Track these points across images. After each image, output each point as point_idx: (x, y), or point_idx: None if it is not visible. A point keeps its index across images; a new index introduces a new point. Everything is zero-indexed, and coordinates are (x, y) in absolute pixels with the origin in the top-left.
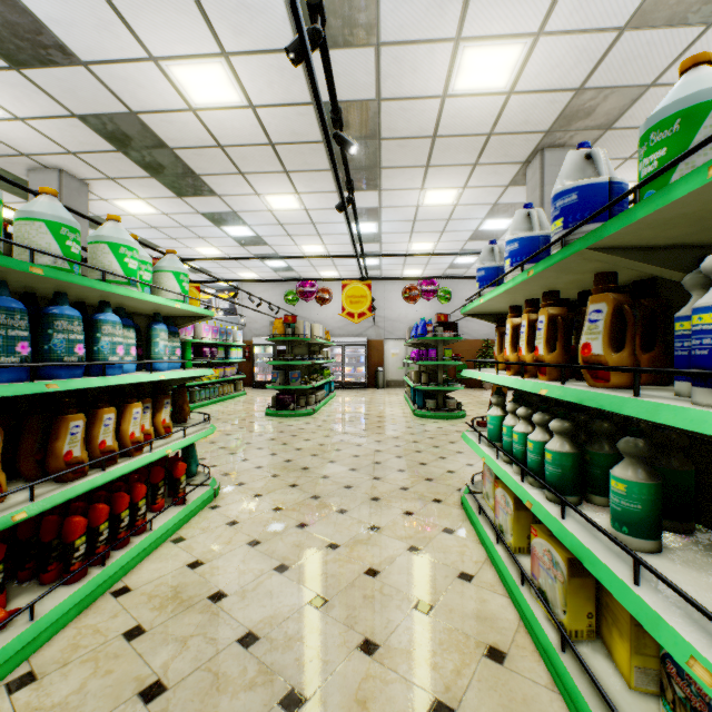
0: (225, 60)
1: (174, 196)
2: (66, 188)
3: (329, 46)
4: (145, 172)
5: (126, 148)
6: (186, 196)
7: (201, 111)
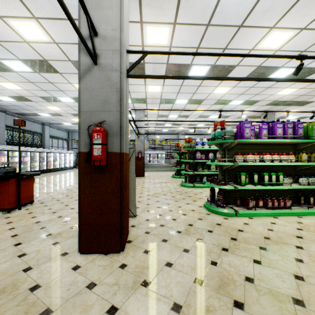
0: (286, 88)
1: (299, 106)
2: (268, 116)
3: (309, 75)
4: (286, 106)
5: (277, 105)
6: (304, 105)
7: (289, 94)
